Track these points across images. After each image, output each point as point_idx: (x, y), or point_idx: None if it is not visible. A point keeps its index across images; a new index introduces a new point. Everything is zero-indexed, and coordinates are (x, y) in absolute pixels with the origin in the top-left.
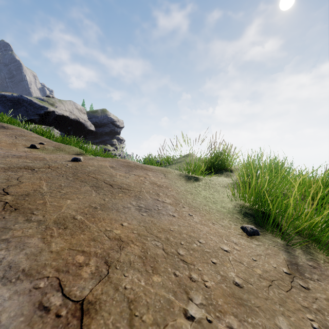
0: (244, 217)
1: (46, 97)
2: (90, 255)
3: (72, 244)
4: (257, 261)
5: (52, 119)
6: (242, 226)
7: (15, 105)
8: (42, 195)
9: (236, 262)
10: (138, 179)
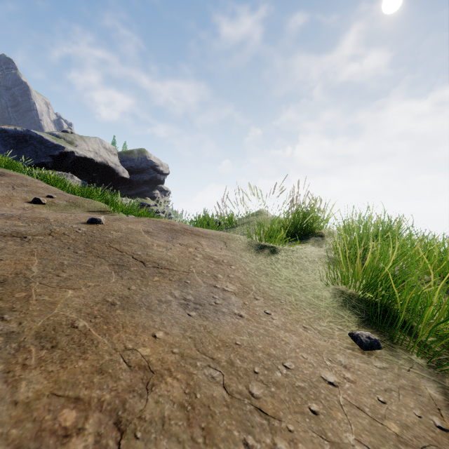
0: (351, 314)
1: (62, 133)
2: (89, 408)
3: (59, 383)
4: (387, 405)
5: (71, 163)
6: (352, 333)
7: (20, 143)
8: (27, 282)
9: (352, 409)
10: (185, 251)
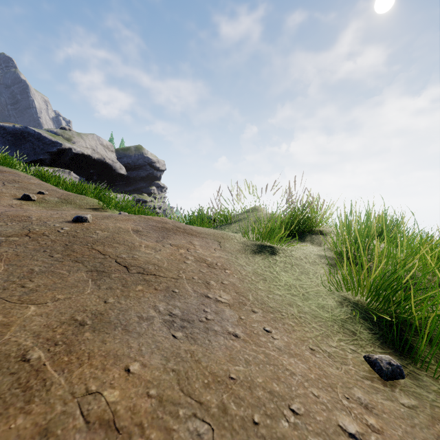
0: (363, 328)
1: (60, 130)
2: None
3: None
4: None
5: (68, 159)
6: (369, 357)
7: (18, 140)
8: None
9: None
10: (175, 253)
